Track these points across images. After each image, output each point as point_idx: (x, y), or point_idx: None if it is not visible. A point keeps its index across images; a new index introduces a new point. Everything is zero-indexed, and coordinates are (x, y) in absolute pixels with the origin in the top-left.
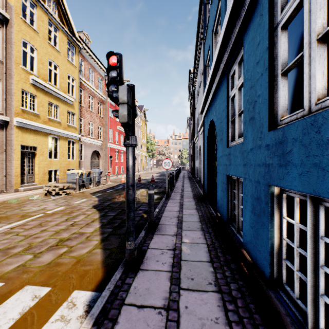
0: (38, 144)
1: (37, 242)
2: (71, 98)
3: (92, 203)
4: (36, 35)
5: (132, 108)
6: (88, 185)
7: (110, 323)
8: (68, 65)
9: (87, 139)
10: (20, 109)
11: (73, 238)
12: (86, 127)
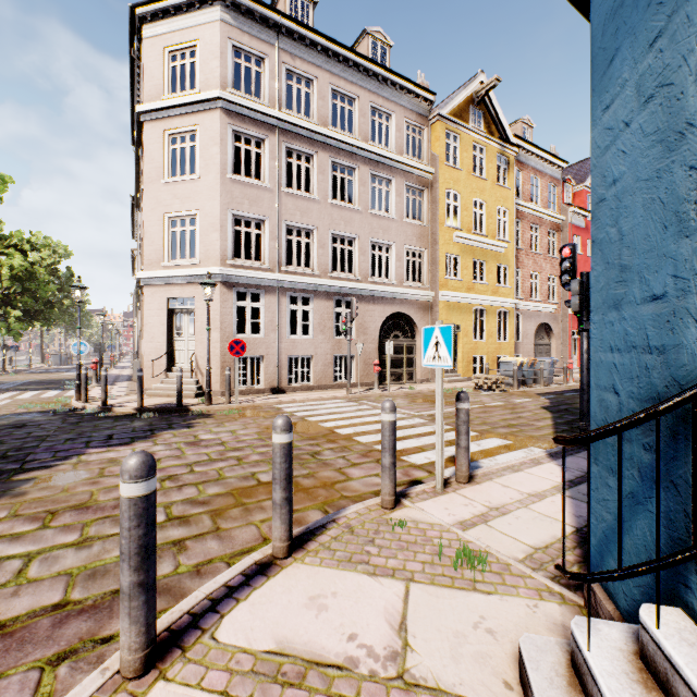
0: (461, 321)
1: (489, 422)
2: (502, 244)
3: (539, 404)
4: (459, 175)
5: (585, 294)
6: (531, 382)
7: (560, 457)
8: (498, 193)
9: (527, 304)
10: (444, 279)
11: (522, 425)
12: (525, 284)
